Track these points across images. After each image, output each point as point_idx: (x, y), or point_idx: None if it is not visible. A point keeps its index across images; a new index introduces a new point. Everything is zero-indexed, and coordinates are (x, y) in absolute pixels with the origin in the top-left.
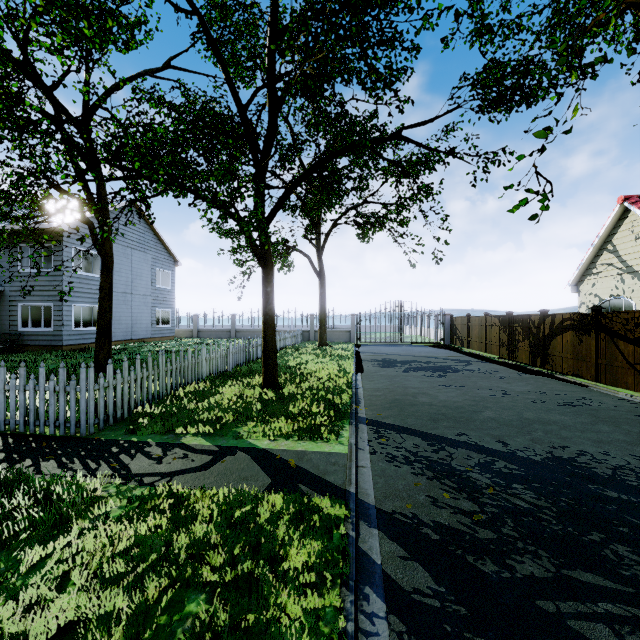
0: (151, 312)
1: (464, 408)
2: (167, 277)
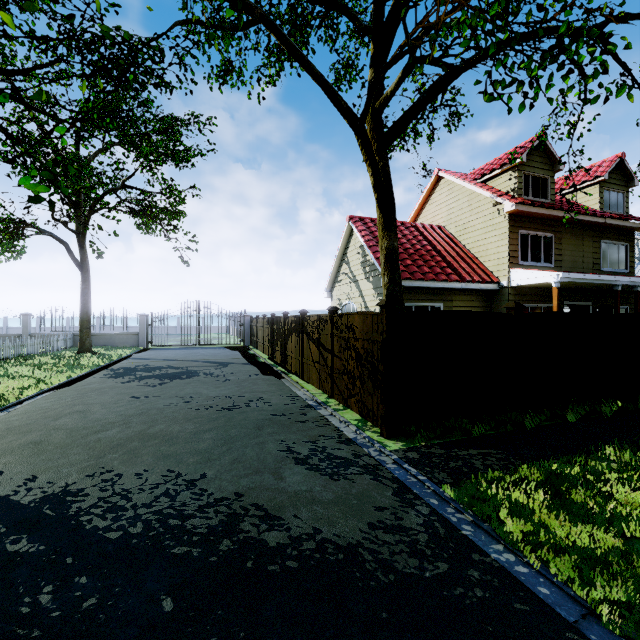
0: None
1: (92, 428)
2: None
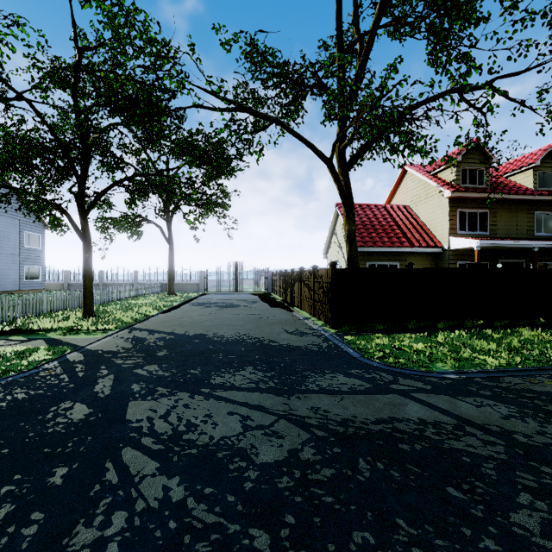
0: (19, 268)
1: (198, 322)
2: (37, 239)
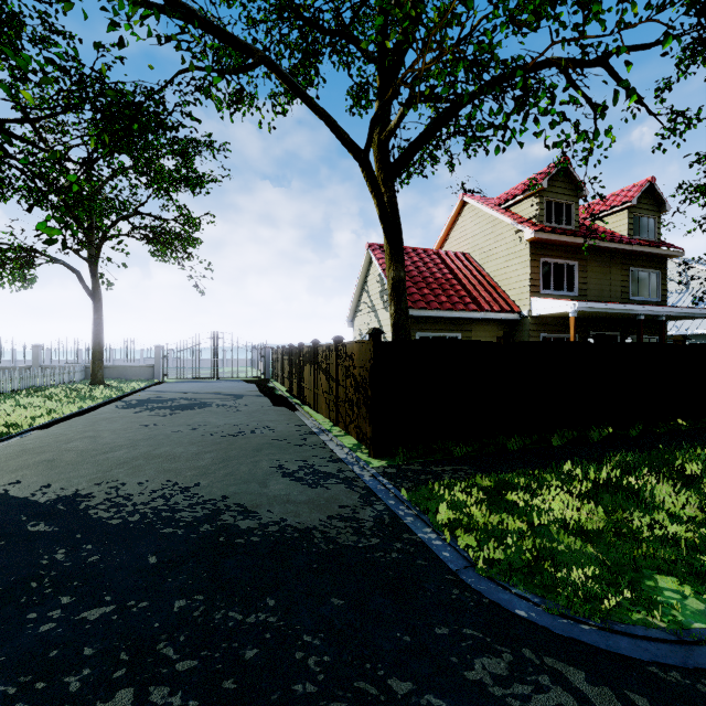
0: None
1: (101, 450)
2: None
